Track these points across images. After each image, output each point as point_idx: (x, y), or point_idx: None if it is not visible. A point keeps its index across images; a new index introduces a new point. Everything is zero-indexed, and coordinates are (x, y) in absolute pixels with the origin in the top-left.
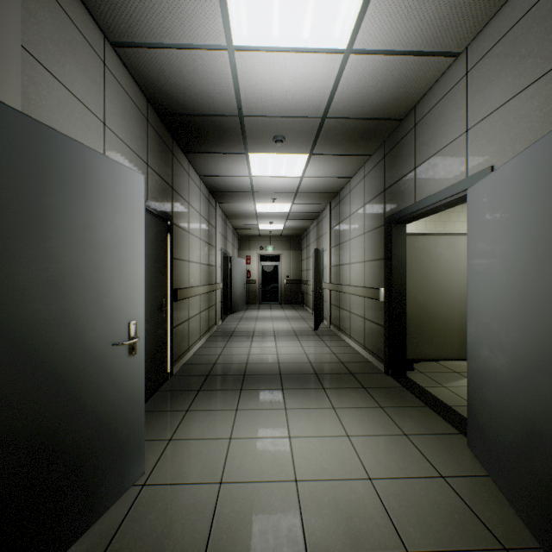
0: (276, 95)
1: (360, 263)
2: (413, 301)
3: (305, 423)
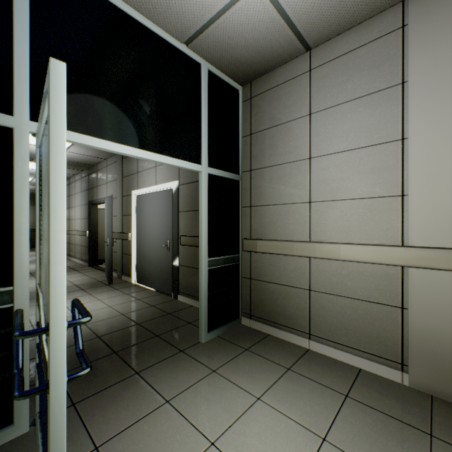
0: (32, 150)
1: (80, 219)
2: (102, 236)
3: None
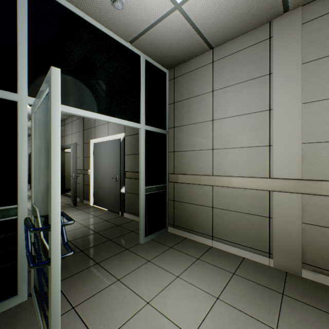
0: None
1: None
2: (68, 172)
3: (28, 203)
